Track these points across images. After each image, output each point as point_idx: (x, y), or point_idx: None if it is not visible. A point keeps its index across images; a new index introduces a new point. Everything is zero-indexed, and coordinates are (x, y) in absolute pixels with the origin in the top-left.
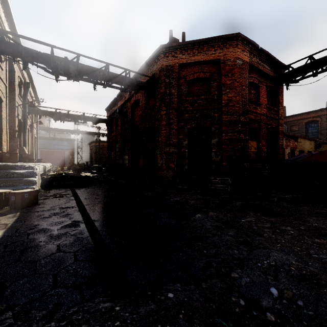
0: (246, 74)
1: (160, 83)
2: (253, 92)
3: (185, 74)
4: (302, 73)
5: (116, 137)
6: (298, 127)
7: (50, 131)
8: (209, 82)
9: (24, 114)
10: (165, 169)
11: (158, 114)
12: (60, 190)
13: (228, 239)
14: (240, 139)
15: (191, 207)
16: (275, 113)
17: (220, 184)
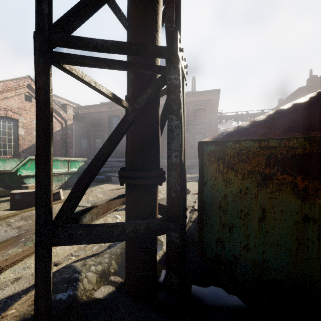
0: None
1: None
2: None
3: None
4: None
5: None
6: None
7: None
8: None
9: None
10: None
11: None
12: None
13: None
14: None
15: None
16: None
17: None
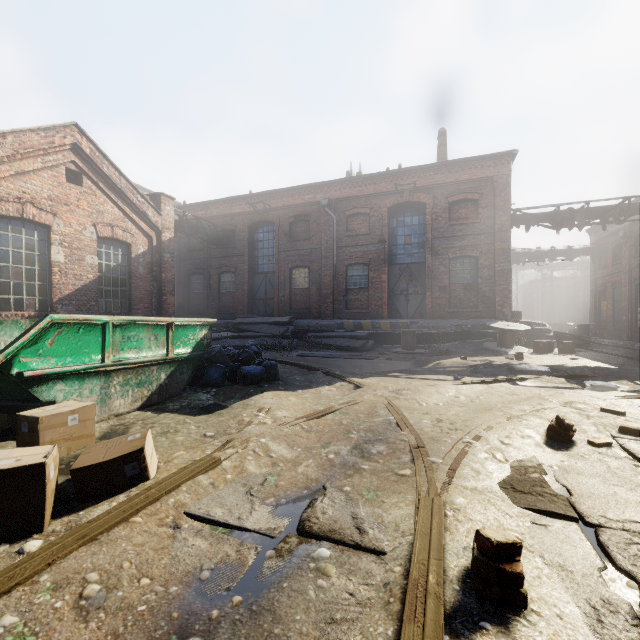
0: None
1: None
2: None
3: None
4: None
5: (614, 277)
6: None
7: None
8: None
9: None
10: None
11: None
12: None
13: None
14: None
15: None
16: None
17: None
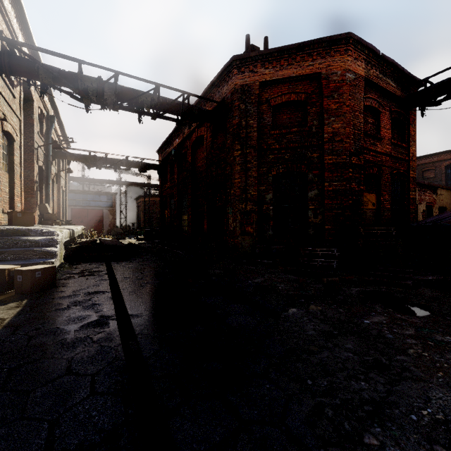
0: (360, 94)
1: (233, 111)
2: (371, 120)
3: (269, 97)
4: (447, 91)
5: (171, 190)
6: (434, 173)
7: (84, 182)
8: (305, 107)
9: (47, 159)
10: (239, 235)
11: (230, 155)
12: (90, 265)
13: (347, 357)
14: (351, 191)
15: (281, 295)
16: (404, 152)
17: (322, 258)
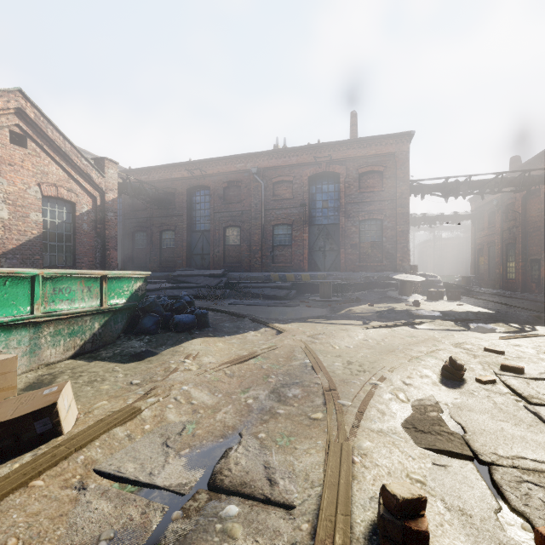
0: None
1: None
2: None
3: None
4: None
5: (489, 238)
6: None
7: None
8: None
9: None
10: None
11: None
12: None
13: None
14: None
15: None
16: None
17: None
